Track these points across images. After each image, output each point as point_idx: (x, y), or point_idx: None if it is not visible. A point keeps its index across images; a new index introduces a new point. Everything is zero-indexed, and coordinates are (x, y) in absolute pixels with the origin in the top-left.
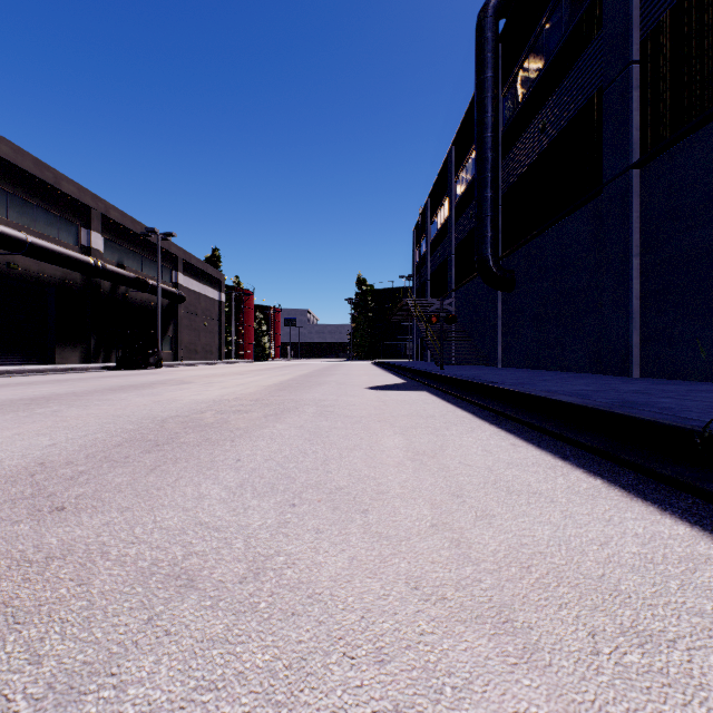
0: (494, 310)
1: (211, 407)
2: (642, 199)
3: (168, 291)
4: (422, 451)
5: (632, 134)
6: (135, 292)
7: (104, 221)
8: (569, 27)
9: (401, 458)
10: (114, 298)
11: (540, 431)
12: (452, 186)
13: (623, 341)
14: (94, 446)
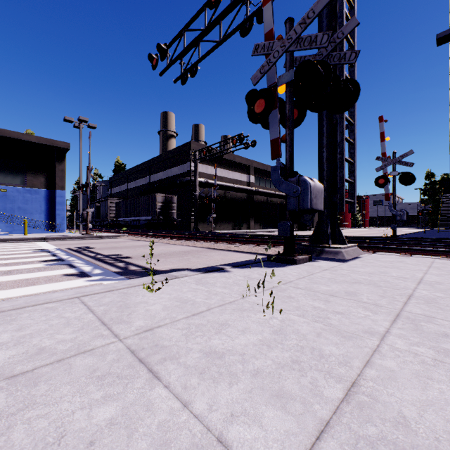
0: None
1: None
2: None
3: None
4: None
5: None
6: None
7: None
8: None
9: None
10: None
11: None
12: None
13: None
14: None
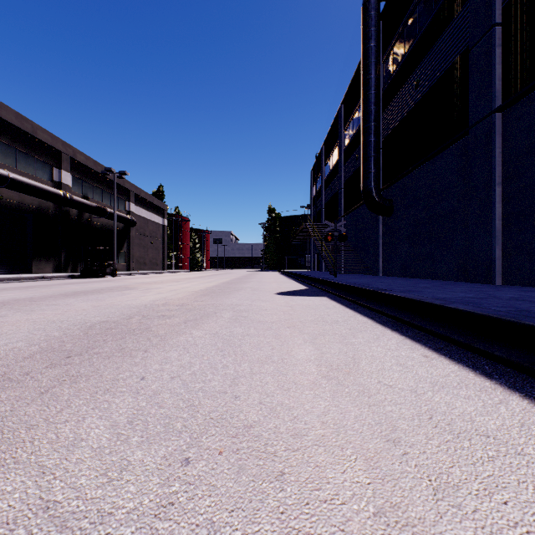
0: (375, 231)
1: (140, 312)
2: (504, 138)
3: (123, 217)
4: (336, 365)
5: (495, 84)
6: (97, 218)
7: (72, 162)
8: (439, 2)
9: (315, 375)
10: (80, 222)
11: (444, 339)
12: (342, 135)
13: (487, 255)
14: (4, 358)
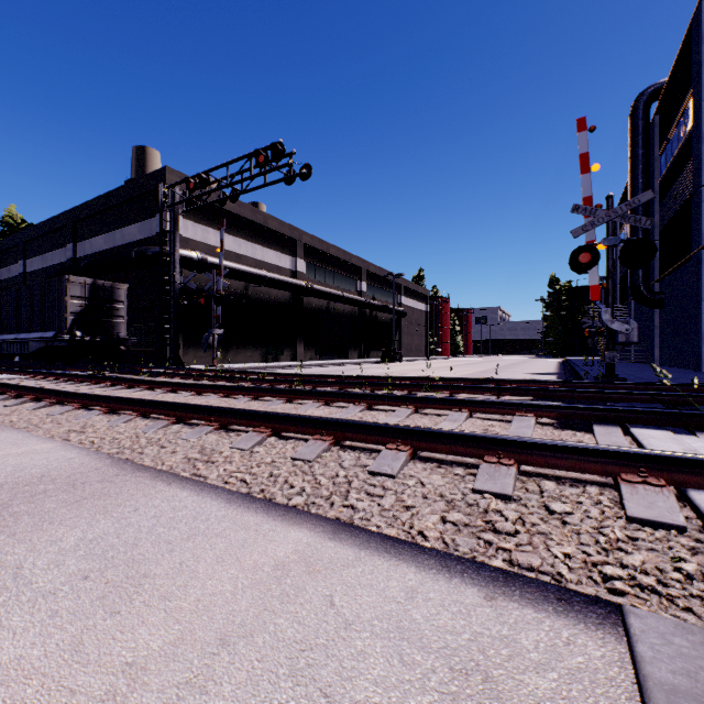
0: (652, 321)
1: (462, 376)
2: None
3: (398, 311)
4: None
5: (701, 229)
6: (379, 313)
7: (366, 273)
8: (685, 137)
9: None
10: (370, 319)
11: None
12: None
13: (697, 350)
14: None
